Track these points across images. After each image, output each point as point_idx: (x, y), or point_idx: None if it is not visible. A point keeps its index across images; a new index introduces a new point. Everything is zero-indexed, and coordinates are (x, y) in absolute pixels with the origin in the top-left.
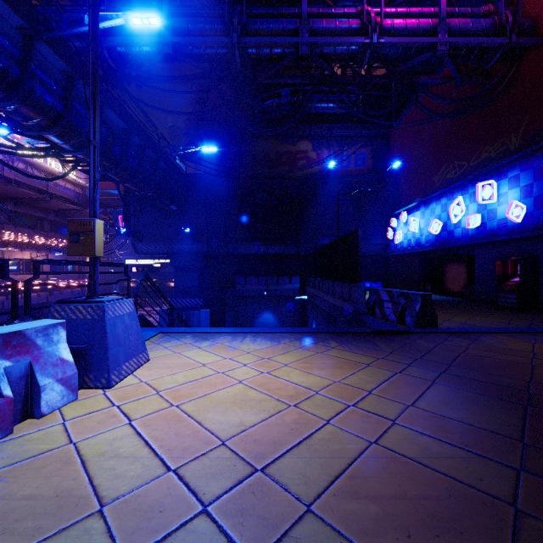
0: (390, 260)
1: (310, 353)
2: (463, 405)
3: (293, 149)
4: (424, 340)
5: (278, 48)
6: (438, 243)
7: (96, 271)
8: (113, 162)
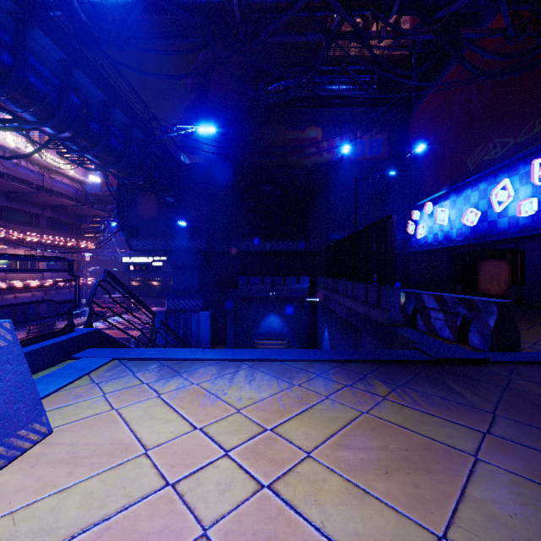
0: (410, 257)
1: (349, 413)
2: None
3: (302, 136)
4: (526, 380)
5: None
6: (474, 236)
7: None
8: (90, 140)
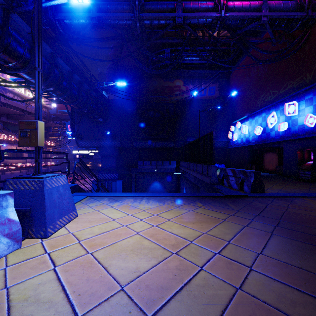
0: (230, 150)
1: (185, 211)
2: (298, 253)
3: (172, 85)
4: (258, 202)
5: (163, 20)
6: (260, 140)
7: (40, 157)
8: (62, 91)
